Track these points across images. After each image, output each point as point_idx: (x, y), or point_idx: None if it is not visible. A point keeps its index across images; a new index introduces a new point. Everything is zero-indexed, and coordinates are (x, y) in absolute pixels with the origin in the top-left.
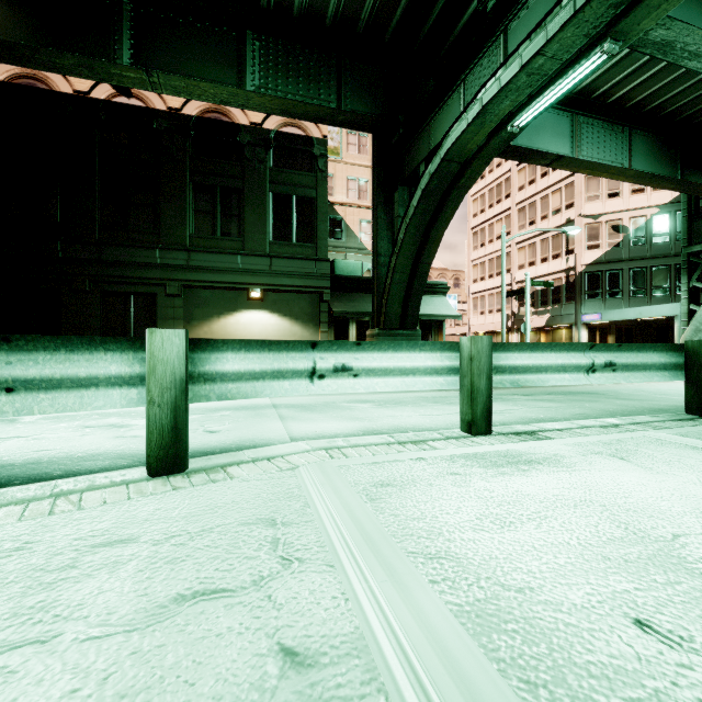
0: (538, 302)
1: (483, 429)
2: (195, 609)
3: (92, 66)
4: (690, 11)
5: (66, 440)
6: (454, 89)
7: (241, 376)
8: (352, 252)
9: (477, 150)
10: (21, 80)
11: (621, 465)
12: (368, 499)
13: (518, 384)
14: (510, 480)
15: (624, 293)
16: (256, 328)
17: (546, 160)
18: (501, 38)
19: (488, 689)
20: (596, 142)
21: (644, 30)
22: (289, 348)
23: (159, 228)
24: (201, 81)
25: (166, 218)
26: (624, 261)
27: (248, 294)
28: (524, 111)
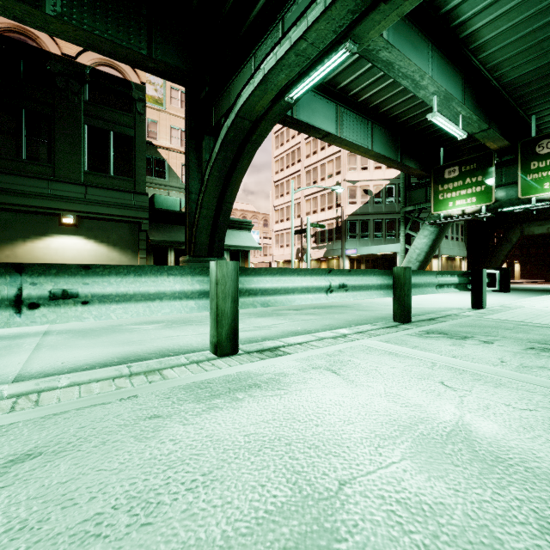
0: (318, 239)
1: (228, 350)
2: None
3: None
4: (403, 45)
5: None
6: (247, 60)
7: None
8: (175, 191)
9: (264, 113)
10: None
11: (330, 380)
12: None
13: (268, 305)
14: (212, 418)
15: (370, 236)
16: (69, 253)
17: (320, 135)
18: (280, 25)
19: None
20: (351, 127)
21: (372, 39)
22: None
23: None
24: None
25: None
26: (370, 214)
27: (60, 219)
28: (296, 86)
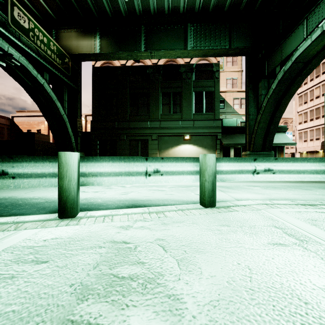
0: None
1: None
2: (279, 247)
3: (132, 54)
4: None
5: (149, 194)
6: (299, 23)
7: (227, 172)
8: (229, 114)
9: (316, 54)
10: (105, 65)
11: None
12: (311, 224)
13: None
14: None
15: None
16: (187, 152)
17: None
18: None
19: None
20: None
21: None
22: (244, 161)
23: (149, 113)
24: (170, 50)
25: (151, 108)
26: None
27: (184, 137)
28: None
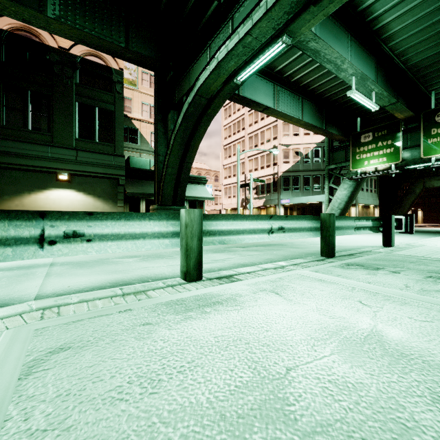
0: (259, 191)
1: (195, 277)
2: None
3: None
4: (327, 37)
5: None
6: (204, 51)
7: None
8: (145, 153)
9: (217, 92)
10: None
11: (274, 299)
12: (26, 374)
13: (224, 242)
14: (189, 325)
15: (301, 188)
16: (64, 202)
17: (261, 108)
18: (230, 23)
19: None
20: (286, 102)
21: (303, 33)
22: (11, 217)
23: None
24: None
25: None
26: (301, 171)
27: (57, 176)
28: (243, 71)
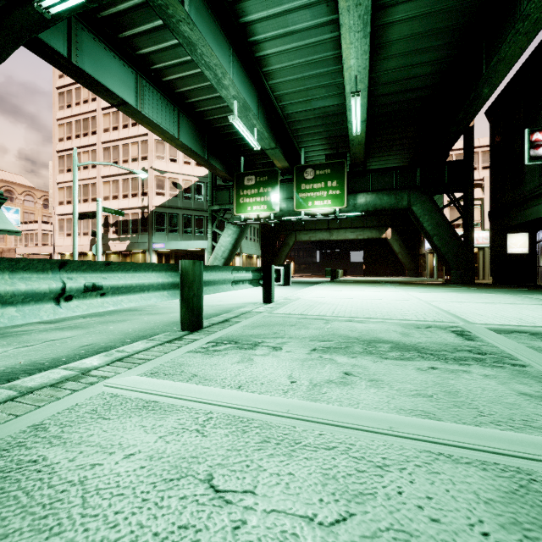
0: (120, 230)
1: None
2: None
3: None
4: (206, 33)
5: None
6: None
7: None
8: None
9: None
10: None
11: None
12: None
13: None
14: None
15: (180, 231)
16: None
17: (114, 100)
18: None
19: None
20: (155, 107)
21: None
22: None
23: None
24: None
25: None
26: (180, 209)
27: None
28: None
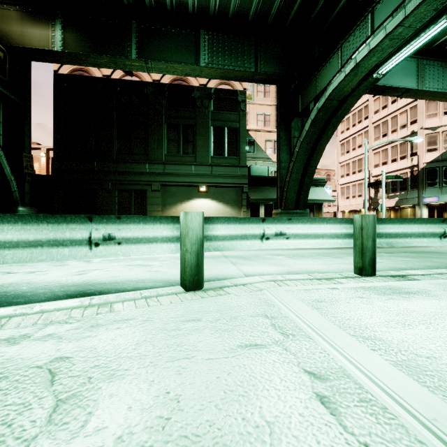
0: (389, 189)
1: (369, 272)
2: (251, 351)
3: (116, 61)
4: None
5: (122, 272)
6: (334, 52)
7: (225, 238)
8: (260, 160)
9: (351, 91)
10: (76, 72)
11: None
12: (313, 308)
13: (391, 245)
14: (399, 302)
15: None
16: (203, 209)
17: (398, 93)
18: (369, 16)
19: (426, 397)
20: (436, 77)
21: None
22: (249, 221)
23: (148, 151)
24: (175, 64)
25: (151, 145)
26: None
27: (198, 189)
28: (386, 63)
